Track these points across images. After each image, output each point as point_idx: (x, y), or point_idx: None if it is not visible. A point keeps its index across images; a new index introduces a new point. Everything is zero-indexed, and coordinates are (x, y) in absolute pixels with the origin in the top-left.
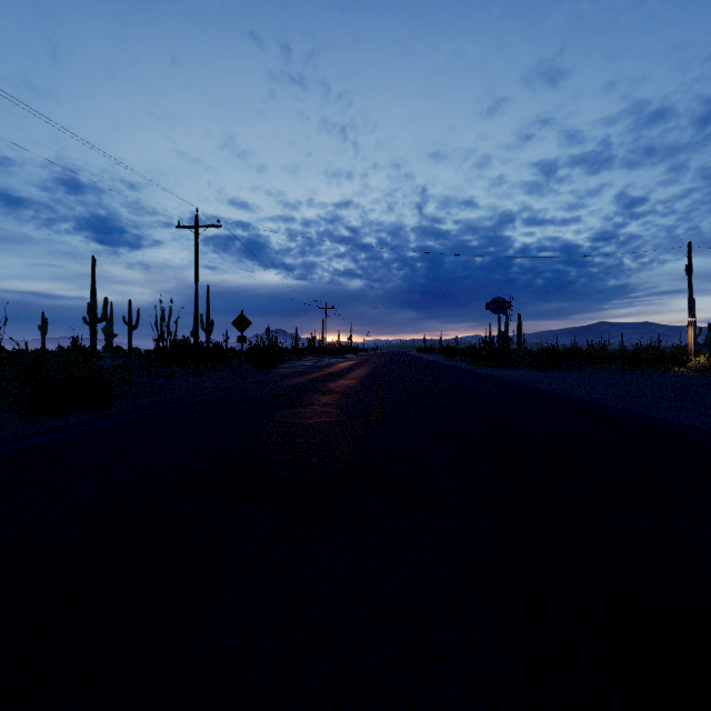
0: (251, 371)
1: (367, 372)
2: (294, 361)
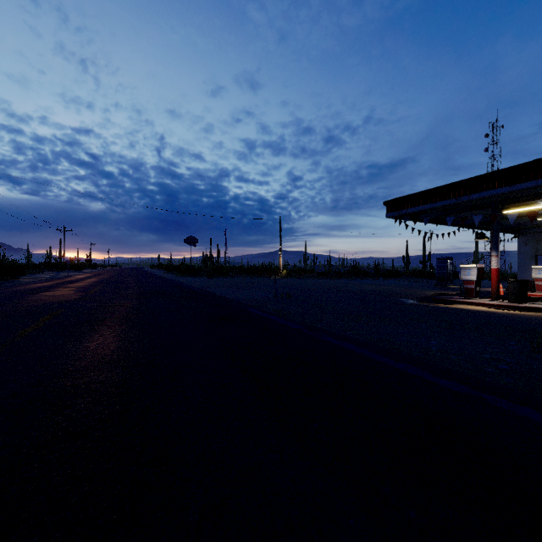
0: None
1: (97, 280)
2: (33, 274)
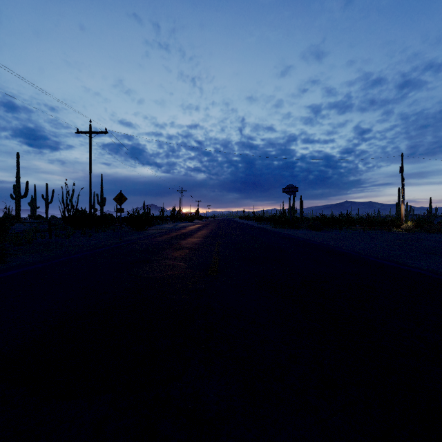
0: (129, 232)
1: (207, 232)
2: (160, 225)
